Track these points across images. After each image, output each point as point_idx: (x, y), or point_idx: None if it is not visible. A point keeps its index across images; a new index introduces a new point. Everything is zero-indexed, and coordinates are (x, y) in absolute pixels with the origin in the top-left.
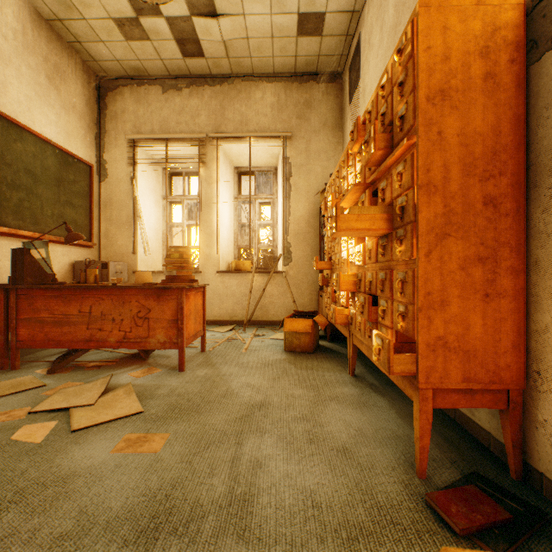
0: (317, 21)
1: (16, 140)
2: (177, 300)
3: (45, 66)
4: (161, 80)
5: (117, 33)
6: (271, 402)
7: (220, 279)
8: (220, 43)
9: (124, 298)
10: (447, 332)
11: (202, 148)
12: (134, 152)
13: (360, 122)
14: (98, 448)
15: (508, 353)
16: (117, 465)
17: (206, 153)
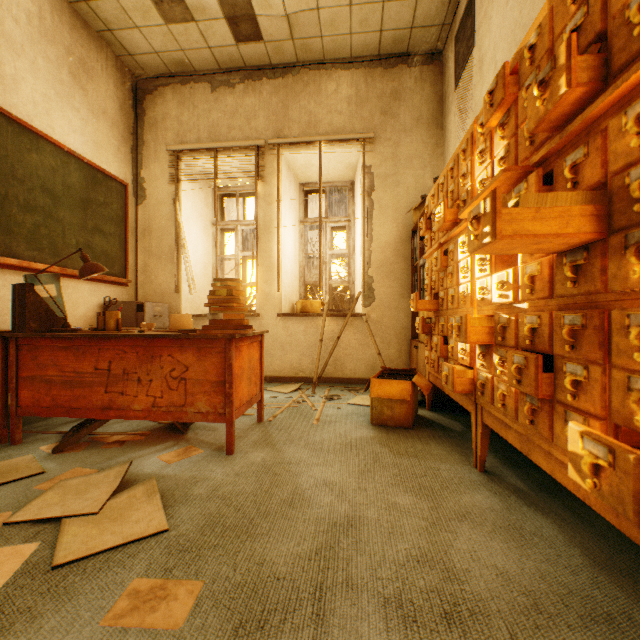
0: None
1: (31, 150)
2: (223, 354)
3: (67, 60)
4: (210, 76)
5: (154, 14)
6: (363, 519)
7: (282, 323)
8: (282, 19)
9: (153, 351)
10: None
11: (259, 159)
12: (176, 166)
13: (508, 71)
14: (83, 611)
15: None
16: None
17: (265, 165)
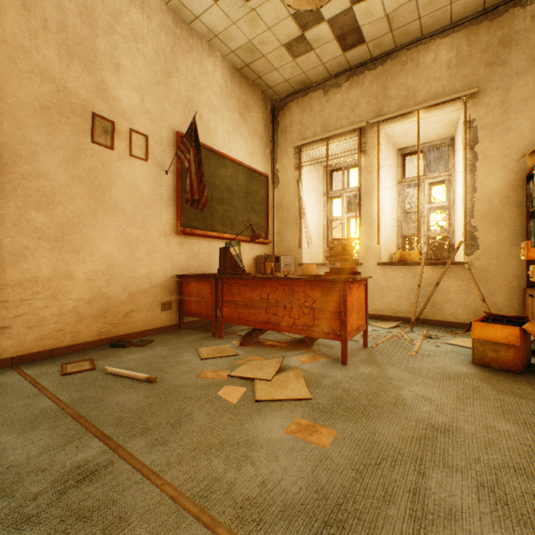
0: None
1: (221, 167)
2: (339, 292)
3: (238, 106)
4: (322, 84)
5: (286, 56)
6: (459, 429)
7: (381, 271)
8: (382, 20)
9: (293, 288)
10: None
11: (361, 138)
12: (299, 157)
13: None
14: (275, 424)
15: None
16: (290, 447)
17: (366, 142)
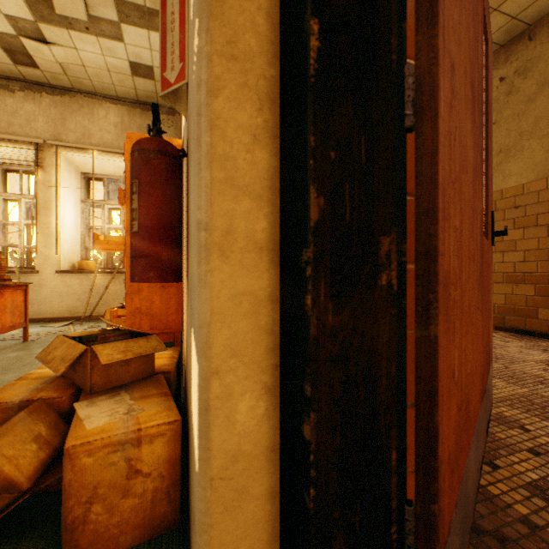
0: (148, 70)
1: None
2: None
3: None
4: None
5: None
6: None
7: (61, 278)
8: (55, 63)
9: None
10: (142, 305)
11: (40, 153)
12: None
13: None
14: None
15: (174, 314)
16: None
17: (45, 158)
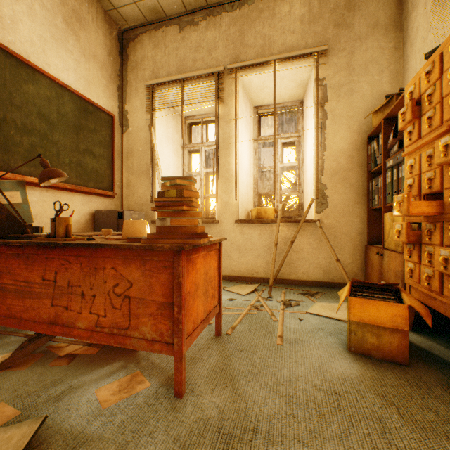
0: None
1: (27, 81)
2: (171, 269)
3: (62, 9)
4: (178, 19)
5: None
6: None
7: (239, 229)
8: None
9: (96, 262)
10: None
11: (219, 84)
12: (151, 98)
13: None
14: None
15: None
16: None
17: (224, 89)
